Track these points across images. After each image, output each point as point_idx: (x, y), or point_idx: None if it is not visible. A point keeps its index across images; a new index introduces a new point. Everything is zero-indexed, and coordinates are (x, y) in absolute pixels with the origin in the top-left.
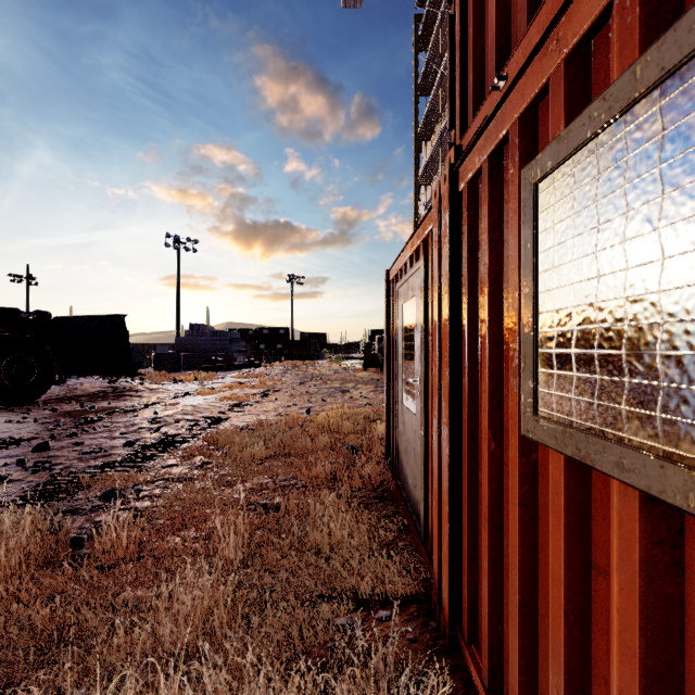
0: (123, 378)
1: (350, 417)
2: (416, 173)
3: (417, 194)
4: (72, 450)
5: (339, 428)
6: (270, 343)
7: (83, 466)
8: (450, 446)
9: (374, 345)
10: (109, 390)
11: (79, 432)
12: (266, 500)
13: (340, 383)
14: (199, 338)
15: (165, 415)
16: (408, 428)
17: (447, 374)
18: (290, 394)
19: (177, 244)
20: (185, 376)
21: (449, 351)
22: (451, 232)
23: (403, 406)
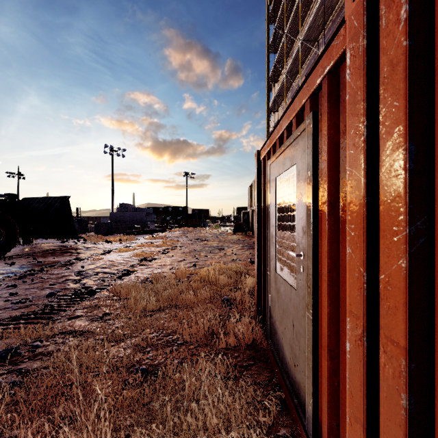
0: (72, 239)
1: (225, 271)
2: (268, 103)
3: (269, 118)
4: (5, 300)
5: (216, 281)
6: (173, 216)
7: (2, 317)
8: (410, 395)
9: (240, 217)
10: (57, 248)
11: (20, 283)
12: (148, 359)
13: (218, 243)
14: (125, 212)
15: (88, 268)
16: (285, 299)
17: (403, 264)
18: (182, 252)
19: (112, 152)
20: (113, 238)
21: (408, 224)
22: (411, 11)
23: (277, 275)
